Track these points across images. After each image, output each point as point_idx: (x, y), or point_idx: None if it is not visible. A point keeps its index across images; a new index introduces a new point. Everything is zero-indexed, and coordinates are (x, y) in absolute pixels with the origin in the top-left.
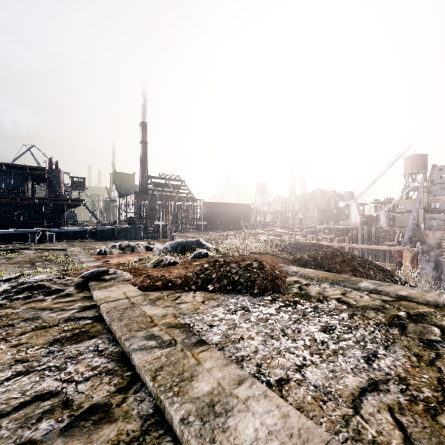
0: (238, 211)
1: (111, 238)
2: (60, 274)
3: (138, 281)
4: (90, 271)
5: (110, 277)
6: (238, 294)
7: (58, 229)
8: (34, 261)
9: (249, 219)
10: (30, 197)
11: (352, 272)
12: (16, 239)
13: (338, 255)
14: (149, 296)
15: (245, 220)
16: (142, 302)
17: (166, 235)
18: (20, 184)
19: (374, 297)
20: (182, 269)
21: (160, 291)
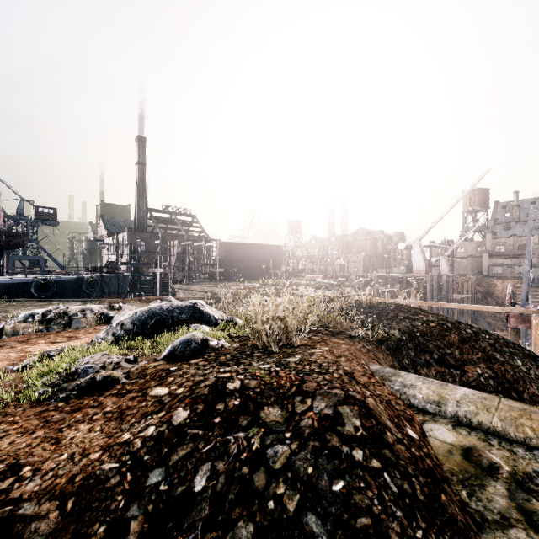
0: (266, 254)
1: (76, 294)
2: None
3: None
4: None
5: None
6: None
7: None
8: None
9: (281, 265)
10: None
11: (485, 363)
12: None
13: (450, 328)
14: None
15: (275, 266)
16: None
17: (168, 287)
18: None
19: None
20: (103, 424)
21: None
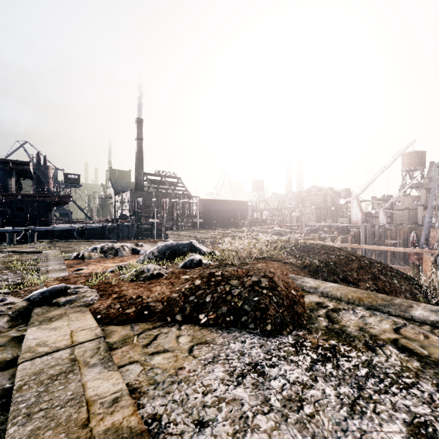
0: (235, 208)
1: (102, 237)
2: (6, 292)
3: (102, 307)
4: (41, 290)
5: (66, 299)
6: (243, 331)
7: (43, 227)
8: None
9: (246, 216)
10: (12, 194)
11: (372, 281)
12: None
13: (353, 260)
14: (110, 336)
15: (242, 217)
16: (91, 358)
17: (161, 233)
18: (2, 180)
19: None
20: (166, 286)
21: (130, 325)
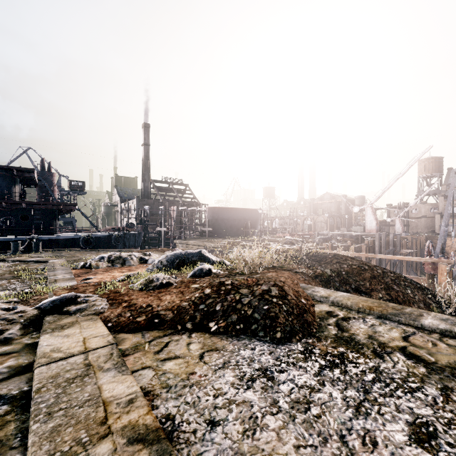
0: (245, 216)
1: (108, 246)
2: (16, 301)
3: (113, 315)
4: (51, 299)
5: (77, 307)
6: (253, 339)
7: (47, 236)
8: (0, 277)
9: (257, 225)
10: (16, 202)
11: (385, 291)
12: (0, 248)
13: (366, 269)
14: (122, 343)
15: (252, 225)
16: (104, 363)
17: (169, 242)
18: (6, 187)
19: (455, 346)
20: (176, 295)
21: (141, 333)
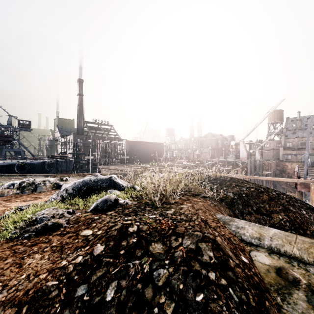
0: (154, 148)
1: (42, 171)
2: None
3: None
4: None
5: None
6: None
7: None
8: None
9: (162, 154)
10: None
11: (284, 212)
12: None
13: (263, 192)
14: None
15: (159, 155)
16: None
17: (96, 167)
18: None
19: None
20: (50, 254)
21: None
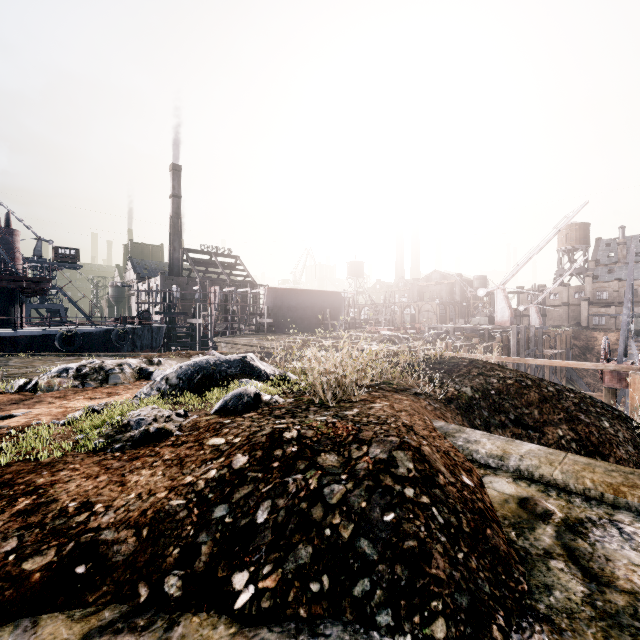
0: (322, 302)
1: (105, 348)
2: None
3: None
4: None
5: None
6: None
7: None
8: None
9: (339, 315)
10: None
11: (567, 425)
12: None
13: (529, 386)
14: None
15: (333, 316)
16: None
17: (208, 340)
18: None
19: None
20: (165, 470)
21: (10, 629)
